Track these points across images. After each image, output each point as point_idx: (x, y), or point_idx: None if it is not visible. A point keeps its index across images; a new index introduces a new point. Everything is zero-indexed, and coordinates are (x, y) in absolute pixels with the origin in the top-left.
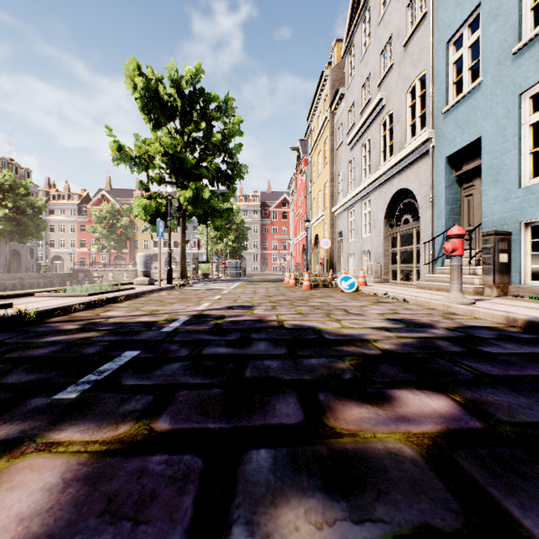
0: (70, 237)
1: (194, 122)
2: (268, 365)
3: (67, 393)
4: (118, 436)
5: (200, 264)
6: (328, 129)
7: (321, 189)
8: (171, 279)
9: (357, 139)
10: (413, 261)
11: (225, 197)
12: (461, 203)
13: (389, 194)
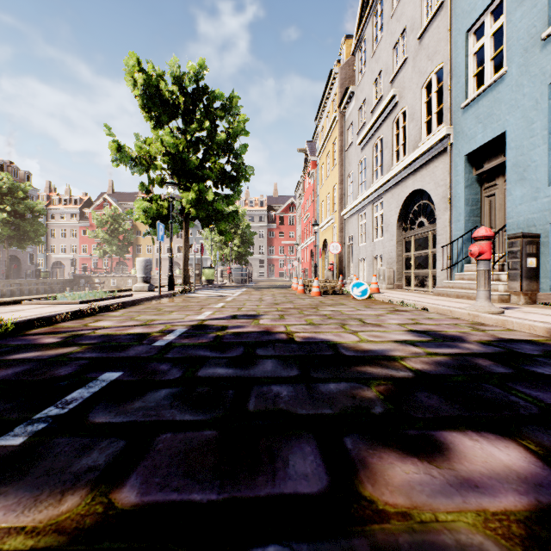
0: (71, 243)
1: (197, 121)
2: (276, 393)
3: (12, 437)
4: (57, 518)
5: (203, 269)
6: (338, 129)
7: (329, 191)
8: (172, 285)
9: (368, 139)
10: (428, 266)
11: (229, 199)
12: (481, 204)
13: (403, 195)
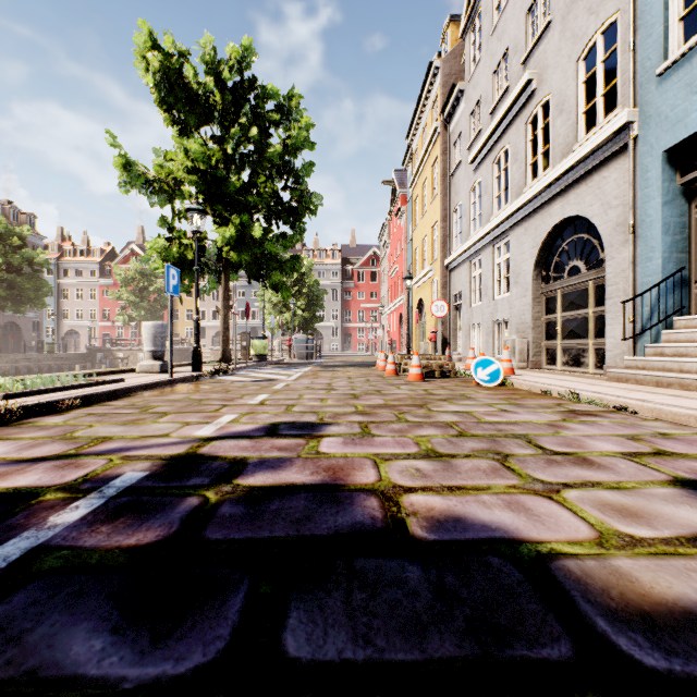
0: (89, 306)
1: (240, 127)
2: None
3: None
4: None
5: (252, 340)
6: (439, 145)
7: (427, 233)
8: (198, 363)
9: (486, 152)
10: (587, 334)
11: (287, 240)
12: (690, 231)
13: (543, 228)
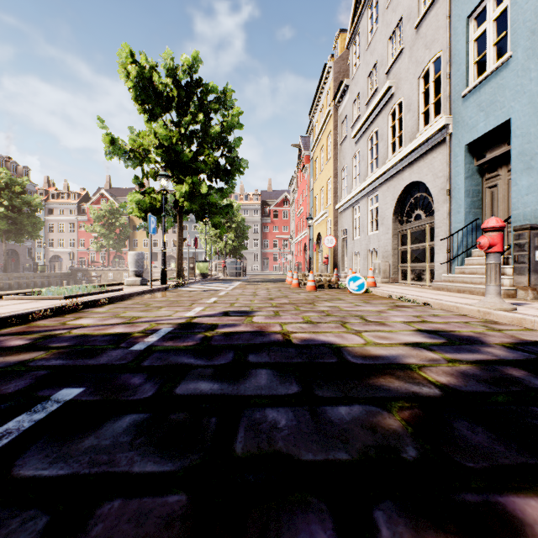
0: (69, 237)
1: (191, 114)
2: (272, 423)
3: None
4: None
5: (198, 263)
6: (332, 123)
7: (323, 185)
8: (165, 279)
9: (363, 131)
10: (425, 260)
11: (223, 193)
12: (482, 195)
13: (399, 188)
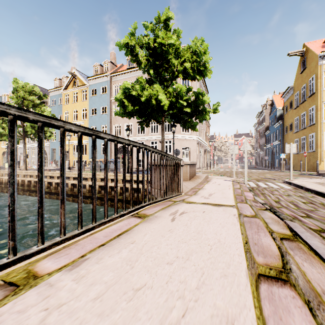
0: None
1: None
2: None
3: None
4: None
5: None
6: None
7: None
8: None
9: None
10: (46, 163)
11: None
12: (54, 155)
13: None
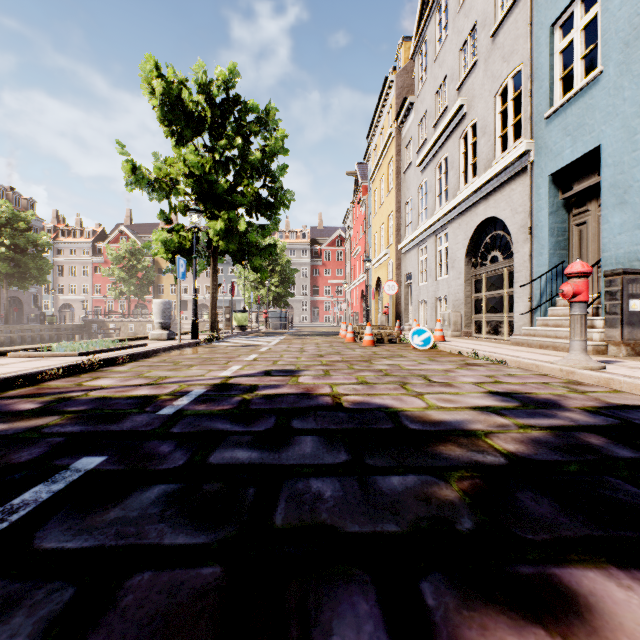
0: (82, 282)
1: (227, 137)
2: (316, 494)
3: None
4: None
5: (235, 313)
6: (393, 147)
7: (384, 221)
8: (196, 332)
9: (430, 158)
10: (503, 310)
11: (265, 230)
12: (569, 234)
13: (472, 225)
